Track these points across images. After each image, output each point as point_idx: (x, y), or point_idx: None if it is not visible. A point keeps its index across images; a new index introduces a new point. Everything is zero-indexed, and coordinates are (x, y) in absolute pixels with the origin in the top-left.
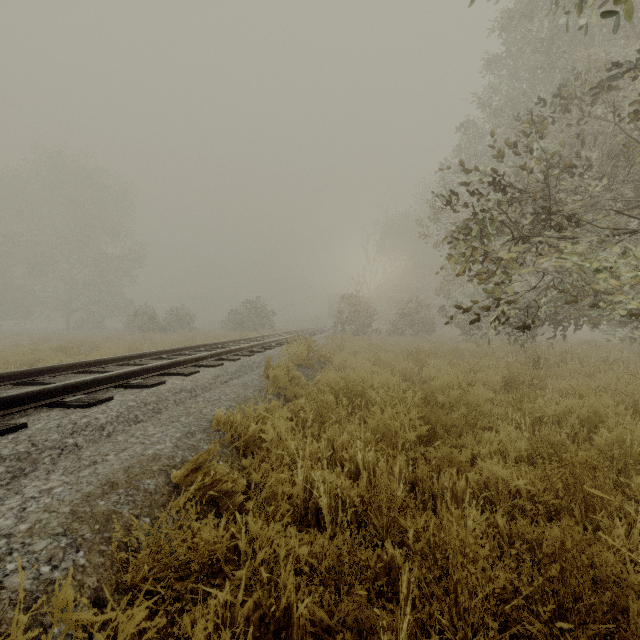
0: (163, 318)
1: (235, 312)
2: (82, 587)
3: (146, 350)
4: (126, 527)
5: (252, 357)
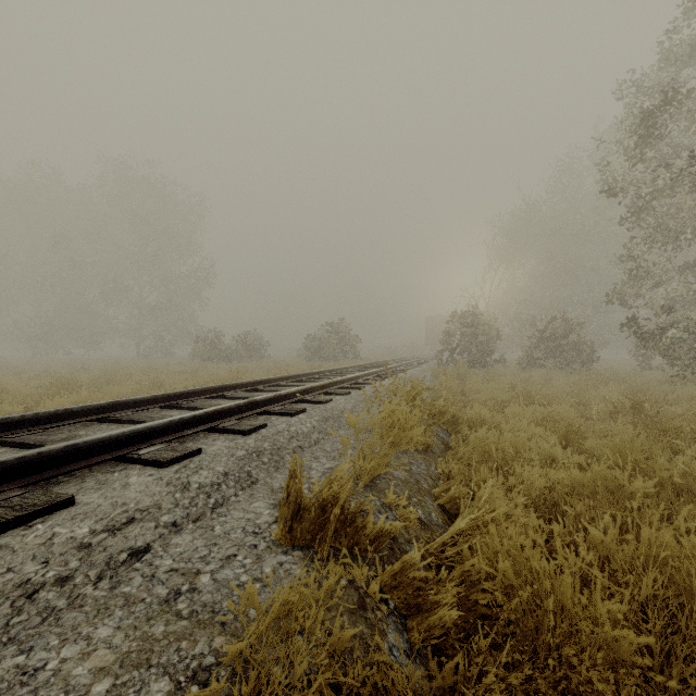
0: (229, 345)
1: (312, 337)
2: None
3: (162, 389)
4: None
5: (294, 419)
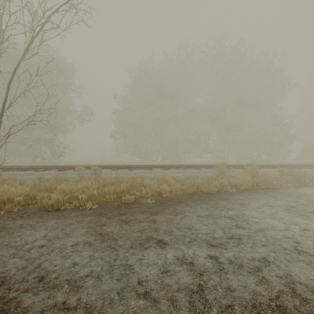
0: None
1: None
2: None
3: None
4: None
5: None
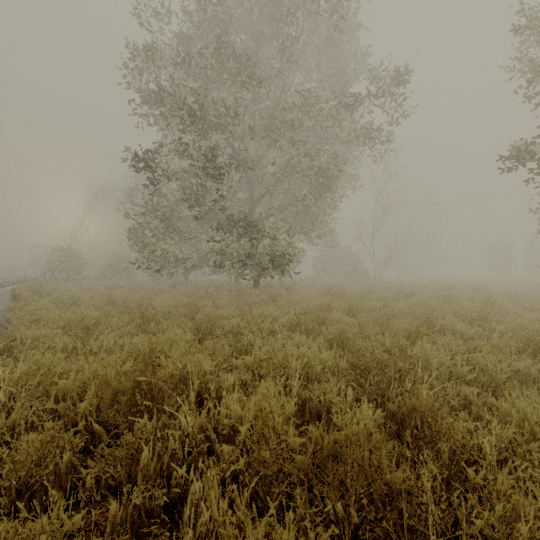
0: None
1: None
2: (7, 325)
3: None
4: (6, 321)
5: None
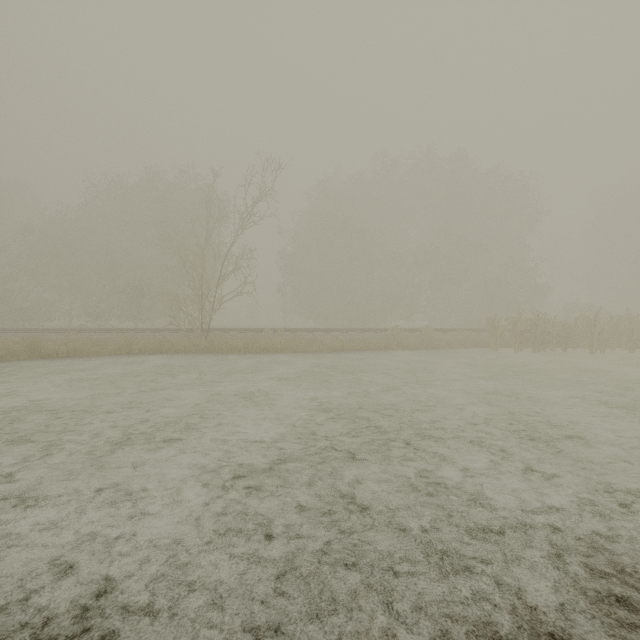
0: None
1: None
2: None
3: None
4: None
5: None
